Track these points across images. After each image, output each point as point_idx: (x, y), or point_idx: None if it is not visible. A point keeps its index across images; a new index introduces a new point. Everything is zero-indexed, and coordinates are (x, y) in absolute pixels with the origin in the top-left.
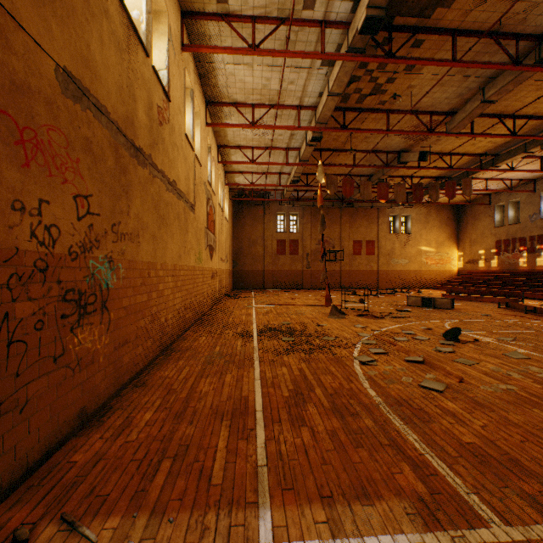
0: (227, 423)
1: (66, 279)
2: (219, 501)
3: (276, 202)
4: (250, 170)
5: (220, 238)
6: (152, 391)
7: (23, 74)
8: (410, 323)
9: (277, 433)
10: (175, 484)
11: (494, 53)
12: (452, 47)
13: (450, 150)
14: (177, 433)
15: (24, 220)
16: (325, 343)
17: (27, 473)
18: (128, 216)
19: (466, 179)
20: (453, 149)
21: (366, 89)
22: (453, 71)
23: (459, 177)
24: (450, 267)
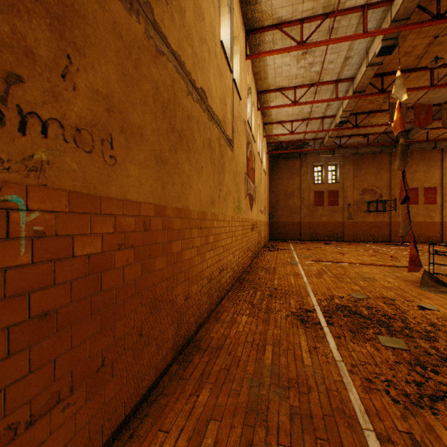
0: None
1: None
2: None
3: (313, 153)
4: (289, 119)
5: (259, 189)
6: None
7: None
8: None
9: None
10: None
11: None
12: None
13: None
14: None
15: None
16: None
17: None
18: (64, 81)
19: None
20: None
21: None
22: None
23: None
24: None
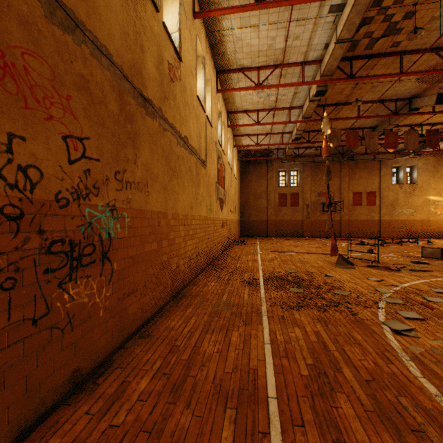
0: (232, 415)
1: (51, 229)
2: None
3: (278, 160)
4: (255, 133)
5: (229, 193)
6: (155, 346)
7: None
8: (436, 279)
9: None
10: None
11: None
12: None
13: None
14: (169, 423)
15: None
16: (339, 298)
17: None
18: (135, 165)
19: None
20: None
21: (377, 31)
22: None
23: None
24: None
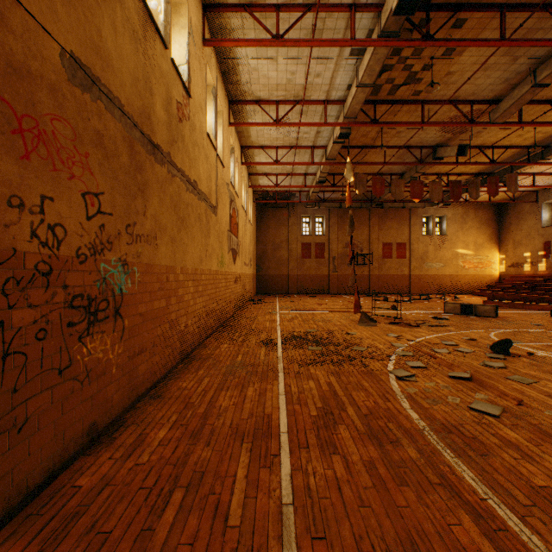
0: (248, 447)
1: (73, 284)
2: (236, 550)
3: (301, 204)
4: (274, 172)
5: (243, 242)
6: (168, 404)
7: (21, 55)
8: (449, 333)
9: (304, 461)
10: (186, 523)
11: (549, 29)
12: (500, 24)
13: (492, 143)
14: (192, 457)
15: (22, 218)
16: (355, 353)
17: (27, 499)
18: (144, 217)
19: (511, 174)
20: (496, 142)
21: (399, 78)
22: (499, 53)
23: (502, 173)
24: (491, 271)
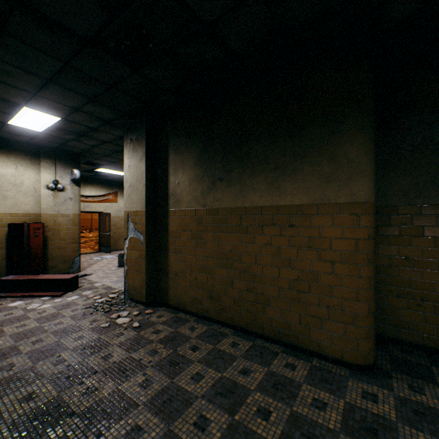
0: None
1: None
2: None
3: None
4: None
5: None
6: None
7: None
8: None
9: None
10: None
11: None
12: None
13: None
14: None
15: None
16: None
17: None
18: None
19: None
20: None
21: None
22: None
23: None
24: None
